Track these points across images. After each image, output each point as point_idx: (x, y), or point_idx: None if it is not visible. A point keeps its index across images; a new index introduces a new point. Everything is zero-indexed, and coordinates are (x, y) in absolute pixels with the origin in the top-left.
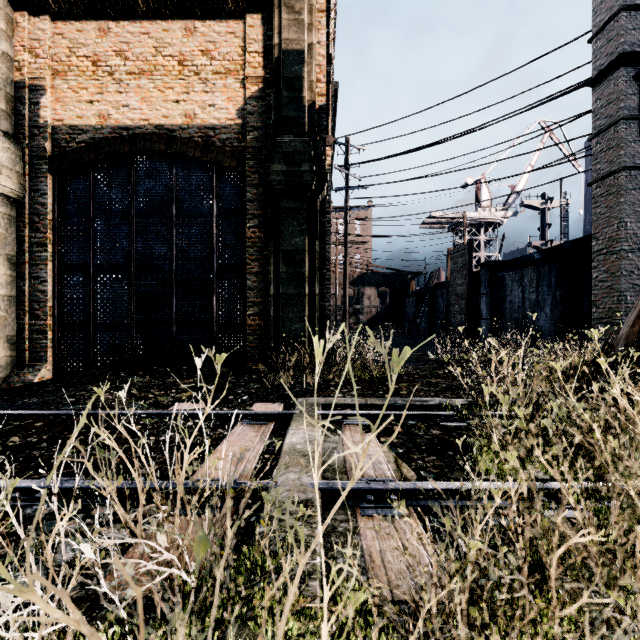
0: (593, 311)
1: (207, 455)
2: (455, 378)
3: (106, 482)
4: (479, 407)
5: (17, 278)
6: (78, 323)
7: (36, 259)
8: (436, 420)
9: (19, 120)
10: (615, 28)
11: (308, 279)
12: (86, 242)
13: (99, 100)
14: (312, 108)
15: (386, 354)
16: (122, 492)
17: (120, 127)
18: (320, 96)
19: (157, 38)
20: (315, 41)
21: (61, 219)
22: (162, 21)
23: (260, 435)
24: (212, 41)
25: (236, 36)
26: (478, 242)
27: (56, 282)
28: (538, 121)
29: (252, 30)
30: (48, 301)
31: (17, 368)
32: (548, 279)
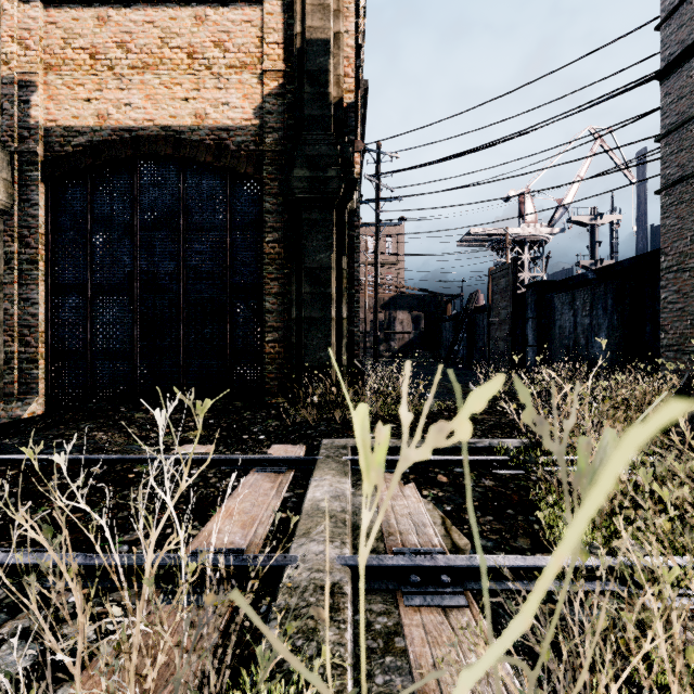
0: (661, 337)
1: (181, 555)
2: (503, 414)
3: (52, 576)
4: (538, 451)
5: (4, 300)
6: (74, 351)
7: (26, 278)
8: (487, 467)
9: (7, 120)
10: (688, 11)
11: (335, 301)
12: (83, 259)
13: (98, 98)
14: (339, 106)
15: (562, 455)
16: (95, 570)
17: (121, 128)
18: (348, 93)
19: (163, 27)
20: (343, 29)
21: (55, 233)
22: (169, 8)
23: (277, 487)
24: (226, 31)
25: (253, 25)
26: (522, 261)
27: (49, 304)
28: (588, 128)
29: (271, 18)
30: (40, 326)
31: (4, 402)
32: (604, 301)
